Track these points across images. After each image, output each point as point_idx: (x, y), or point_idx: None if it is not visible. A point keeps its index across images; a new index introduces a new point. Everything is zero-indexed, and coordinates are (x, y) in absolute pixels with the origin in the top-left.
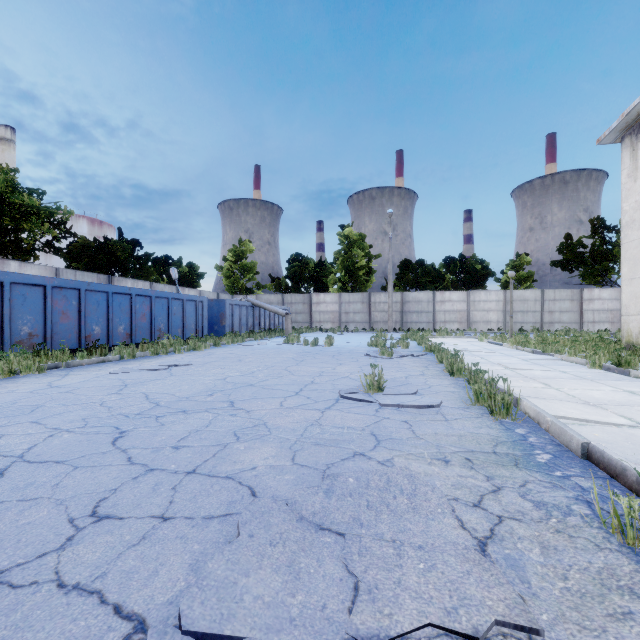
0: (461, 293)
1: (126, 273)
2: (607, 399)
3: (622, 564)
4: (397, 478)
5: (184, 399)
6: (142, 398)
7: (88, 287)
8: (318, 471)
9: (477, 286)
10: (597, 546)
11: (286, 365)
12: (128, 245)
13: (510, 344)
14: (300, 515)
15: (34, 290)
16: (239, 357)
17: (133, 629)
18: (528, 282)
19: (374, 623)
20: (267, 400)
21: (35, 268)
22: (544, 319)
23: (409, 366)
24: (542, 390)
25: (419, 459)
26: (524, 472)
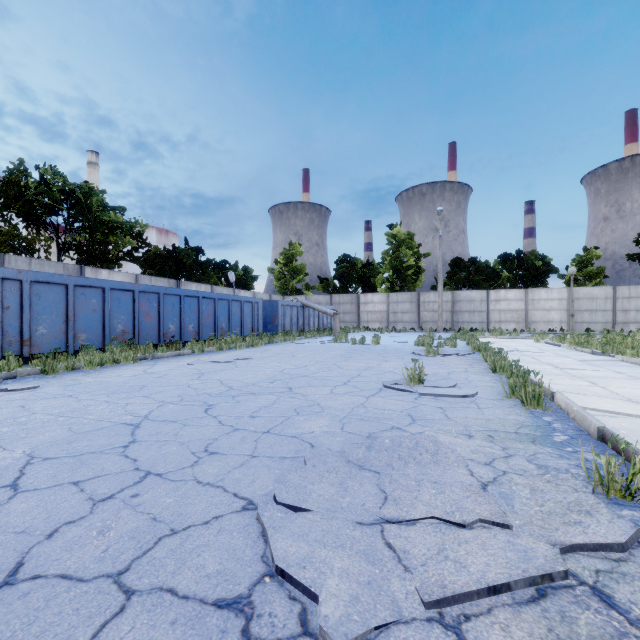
0: (518, 291)
1: (191, 277)
2: None
3: (589, 499)
4: (424, 442)
5: (251, 385)
6: (218, 383)
7: (165, 291)
8: (362, 436)
9: (537, 283)
10: (575, 490)
11: (335, 361)
12: (192, 252)
13: (568, 345)
14: (348, 459)
15: (126, 294)
16: (292, 353)
17: (247, 503)
18: (598, 278)
19: (396, 513)
20: (319, 387)
21: (120, 275)
22: (616, 319)
23: (453, 364)
24: (586, 388)
25: (446, 433)
26: (537, 446)
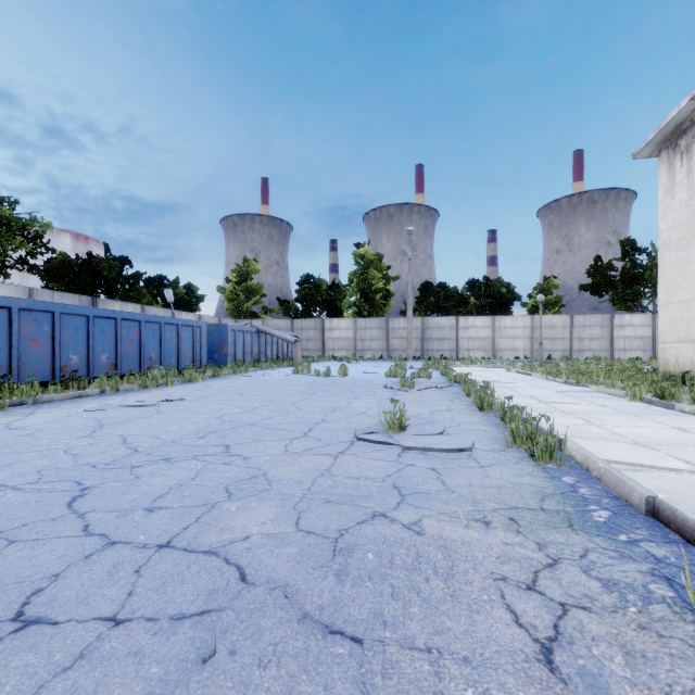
0: (486, 319)
1: (113, 295)
2: (657, 438)
3: None
4: (429, 551)
5: (169, 443)
6: (118, 442)
7: (64, 310)
8: (328, 541)
9: (502, 311)
10: None
11: (294, 399)
12: (116, 263)
13: (540, 374)
14: (303, 612)
15: None
16: (241, 390)
17: None
18: (556, 307)
19: None
20: (269, 443)
21: (4, 288)
22: (573, 347)
23: (433, 400)
24: (583, 427)
25: (453, 520)
26: (582, 536)
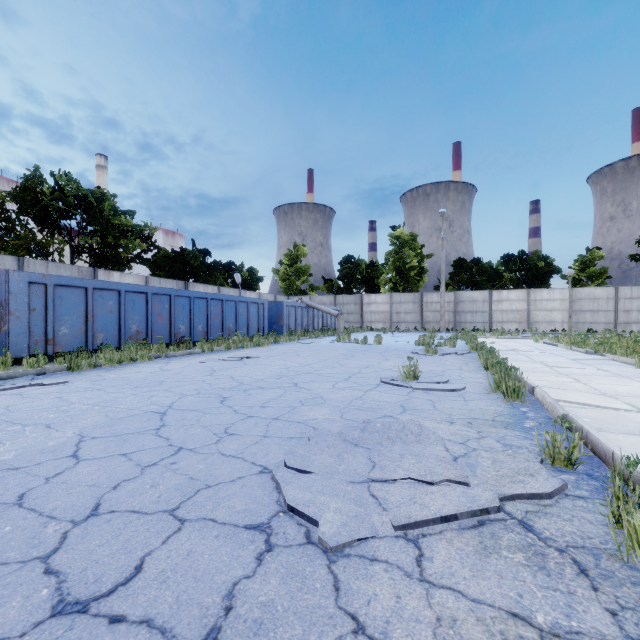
0: (520, 292)
1: (198, 279)
2: (627, 392)
3: (535, 466)
4: (410, 426)
5: (260, 380)
6: (230, 379)
7: (176, 293)
8: (358, 422)
9: (540, 284)
10: (527, 460)
11: (338, 359)
12: (200, 254)
13: (564, 344)
14: (345, 439)
15: (140, 296)
16: (297, 352)
17: (263, 468)
18: (600, 279)
19: (380, 476)
20: (322, 383)
21: (131, 277)
22: (618, 319)
23: (450, 362)
24: (568, 384)
25: (432, 420)
26: (508, 431)
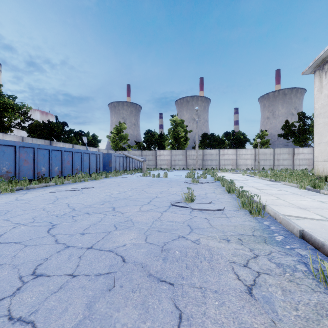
0: (233, 150)
1: (59, 139)
2: (309, 205)
3: (327, 301)
4: (202, 251)
5: (88, 206)
6: (65, 206)
7: (38, 147)
8: (159, 247)
9: (241, 146)
10: (313, 290)
11: (143, 188)
12: (60, 125)
13: (258, 176)
14: (149, 273)
15: (9, 148)
16: (118, 183)
17: None
18: (266, 144)
19: None
20: (132, 207)
21: (11, 137)
22: (275, 163)
23: (207, 188)
24: (276, 200)
25: (213, 239)
26: (270, 246)
